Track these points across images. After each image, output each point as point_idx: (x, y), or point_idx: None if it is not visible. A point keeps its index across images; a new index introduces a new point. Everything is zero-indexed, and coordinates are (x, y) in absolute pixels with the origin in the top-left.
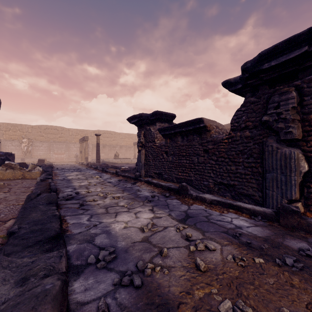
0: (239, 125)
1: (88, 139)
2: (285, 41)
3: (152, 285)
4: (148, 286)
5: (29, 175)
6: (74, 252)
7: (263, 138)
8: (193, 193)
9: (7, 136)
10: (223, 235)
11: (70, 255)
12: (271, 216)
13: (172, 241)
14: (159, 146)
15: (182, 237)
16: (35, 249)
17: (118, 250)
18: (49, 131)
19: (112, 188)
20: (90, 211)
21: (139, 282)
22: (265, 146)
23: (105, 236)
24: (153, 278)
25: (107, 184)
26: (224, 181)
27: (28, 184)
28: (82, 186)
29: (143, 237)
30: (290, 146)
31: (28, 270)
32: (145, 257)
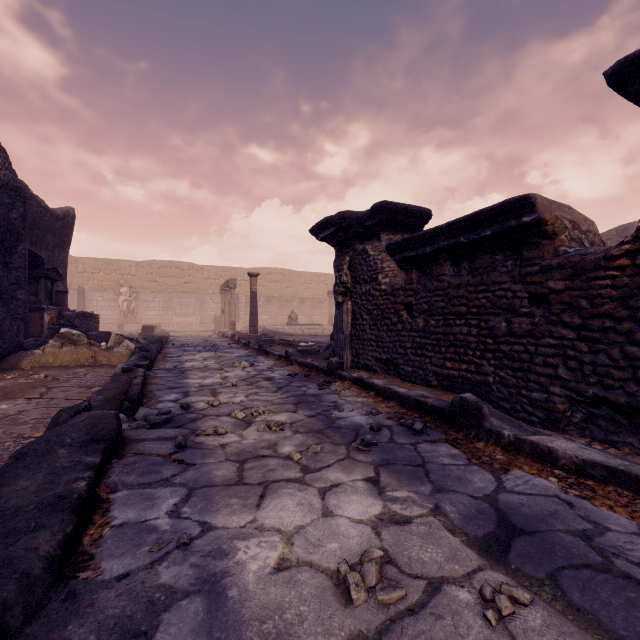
0: None
1: (239, 285)
2: None
3: None
4: None
5: (107, 359)
6: None
7: None
8: (503, 427)
9: (95, 282)
10: None
11: None
12: None
13: None
14: (388, 290)
15: None
16: None
17: None
18: (168, 271)
19: (272, 397)
20: (193, 473)
21: None
22: None
23: (200, 614)
24: None
25: (263, 384)
26: (612, 394)
27: (95, 378)
28: (204, 389)
29: (346, 639)
30: None
31: None
32: None
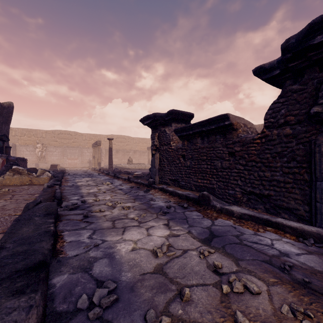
0: (276, 121)
1: (102, 144)
2: None
3: None
4: None
5: (38, 181)
6: (62, 288)
7: (310, 135)
8: (217, 204)
9: (22, 141)
10: (266, 267)
11: (56, 293)
12: None
13: (195, 273)
14: (175, 149)
15: (209, 268)
16: (2, 288)
17: (121, 287)
18: (63, 136)
19: (123, 197)
20: (94, 225)
21: None
22: (316, 146)
23: (107, 262)
24: None
25: (118, 191)
26: (255, 190)
27: (34, 190)
28: (90, 194)
29: (156, 265)
30: None
31: None
32: (157, 300)
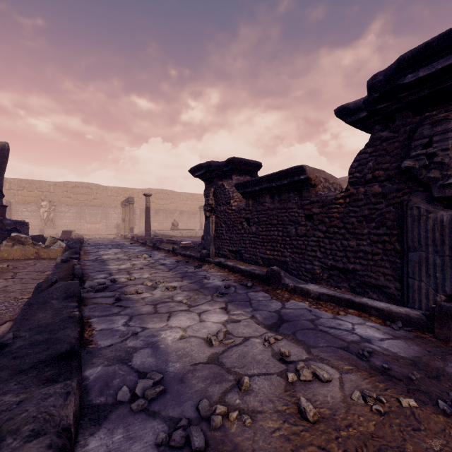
0: (363, 176)
1: (135, 201)
2: (444, 34)
3: (223, 448)
4: (216, 449)
5: (47, 254)
6: (96, 381)
7: (402, 195)
8: (290, 282)
9: (19, 197)
10: (342, 354)
11: (90, 385)
12: (419, 322)
13: (257, 362)
14: (236, 210)
15: (274, 356)
16: (29, 377)
17: (169, 378)
18: (80, 190)
19: (166, 274)
20: (130, 310)
21: (200, 441)
22: (408, 208)
23: (149, 352)
24: (225, 434)
25: (160, 267)
26: (337, 263)
27: (43, 266)
28: (122, 271)
29: (210, 354)
30: (450, 208)
31: (6, 420)
32: (212, 391)
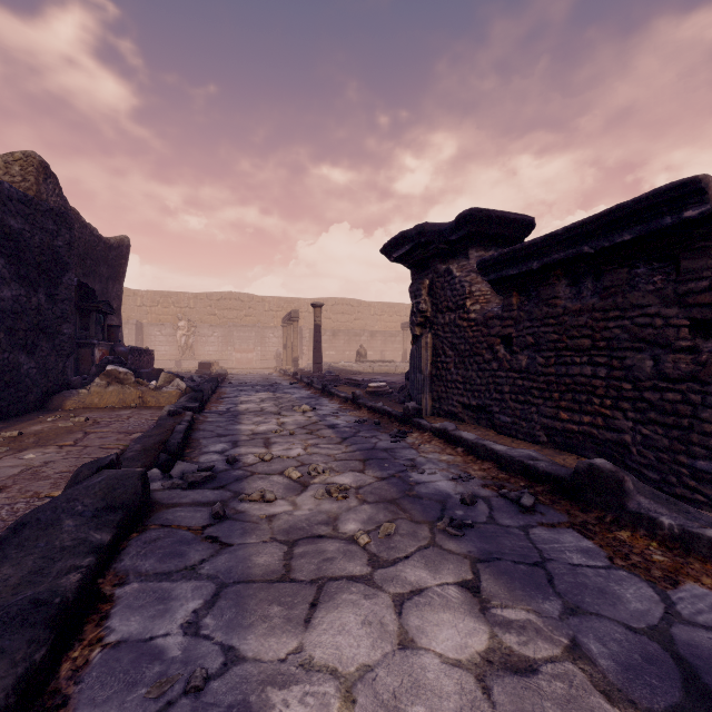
0: None
1: (303, 318)
2: None
3: None
4: None
5: (156, 399)
6: None
7: None
8: (659, 512)
9: (153, 316)
10: None
11: None
12: None
13: None
14: (479, 319)
15: None
16: None
17: None
18: (227, 304)
19: (335, 450)
20: (226, 559)
21: None
22: None
23: None
24: None
25: (325, 433)
26: None
27: (139, 421)
28: (257, 437)
29: None
30: None
31: None
32: None
